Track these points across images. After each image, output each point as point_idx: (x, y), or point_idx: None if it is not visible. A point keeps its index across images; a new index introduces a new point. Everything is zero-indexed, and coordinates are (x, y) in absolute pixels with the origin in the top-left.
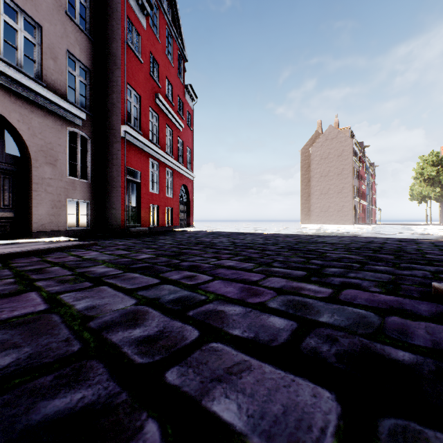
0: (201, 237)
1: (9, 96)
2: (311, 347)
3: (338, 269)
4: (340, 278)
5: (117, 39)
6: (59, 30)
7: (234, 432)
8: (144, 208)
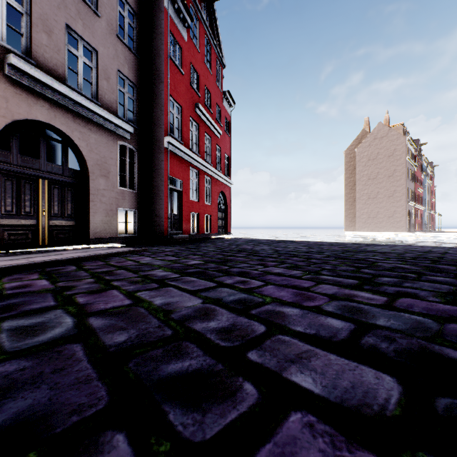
0: (241, 244)
1: (72, 117)
2: (370, 344)
3: (391, 279)
4: (394, 287)
5: (161, 55)
6: (111, 52)
7: (314, 395)
8: (185, 215)
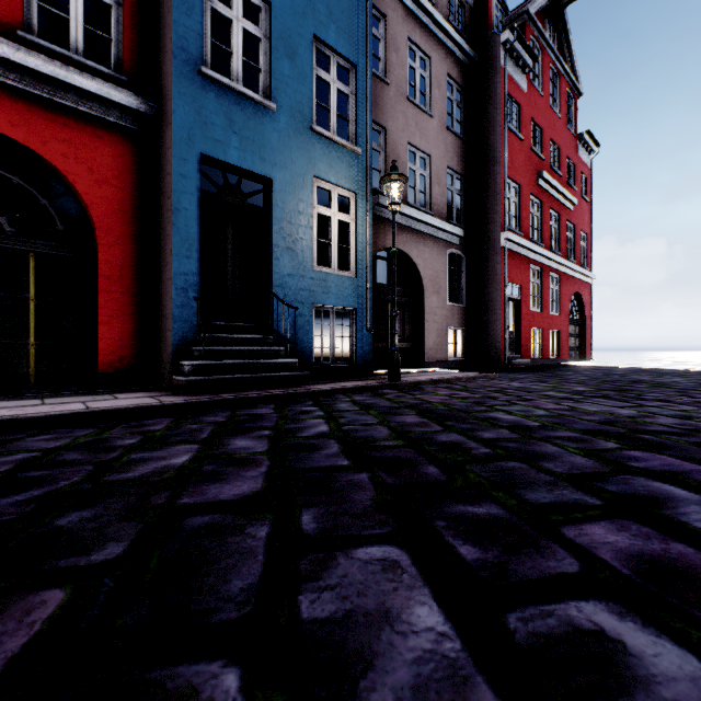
0: (626, 374)
1: (412, 236)
2: None
3: None
4: None
5: (495, 129)
6: (441, 151)
7: None
8: (523, 333)
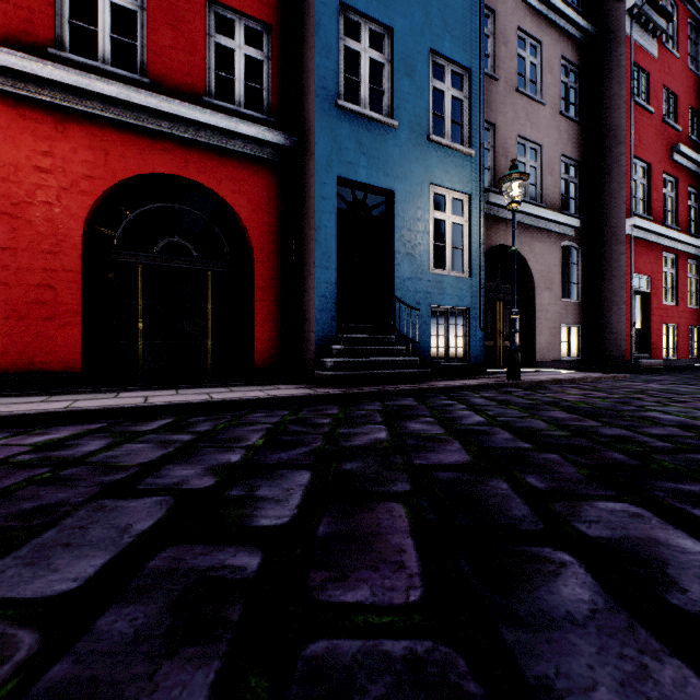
0: None
1: (521, 231)
2: None
3: None
4: None
5: (618, 105)
6: (554, 138)
7: None
8: (653, 329)
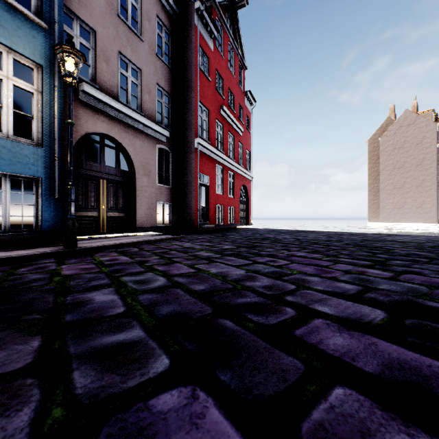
0: (263, 233)
1: (123, 127)
2: (371, 297)
3: (403, 262)
4: (403, 267)
5: (191, 66)
6: (151, 70)
7: (329, 314)
8: (211, 207)
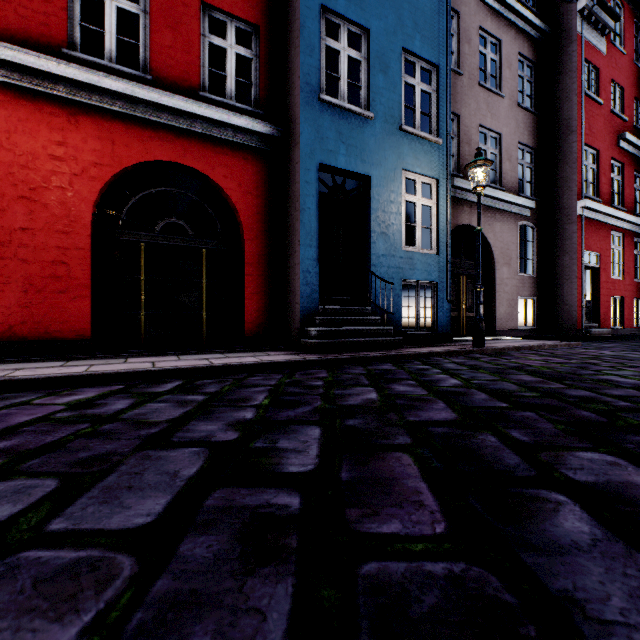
0: None
1: (483, 212)
2: None
3: None
4: None
5: (570, 97)
6: (512, 128)
7: None
8: (602, 301)
